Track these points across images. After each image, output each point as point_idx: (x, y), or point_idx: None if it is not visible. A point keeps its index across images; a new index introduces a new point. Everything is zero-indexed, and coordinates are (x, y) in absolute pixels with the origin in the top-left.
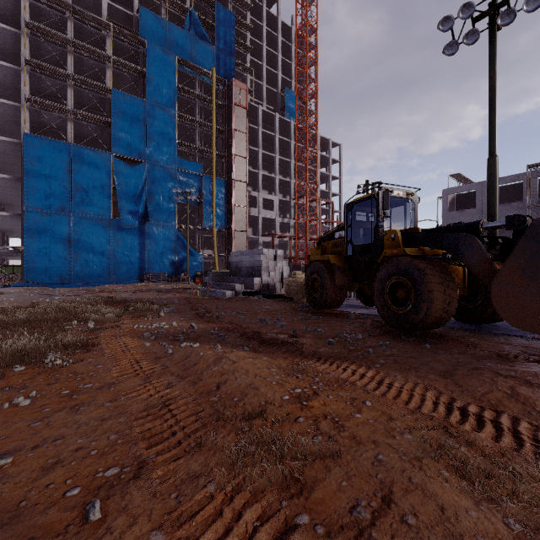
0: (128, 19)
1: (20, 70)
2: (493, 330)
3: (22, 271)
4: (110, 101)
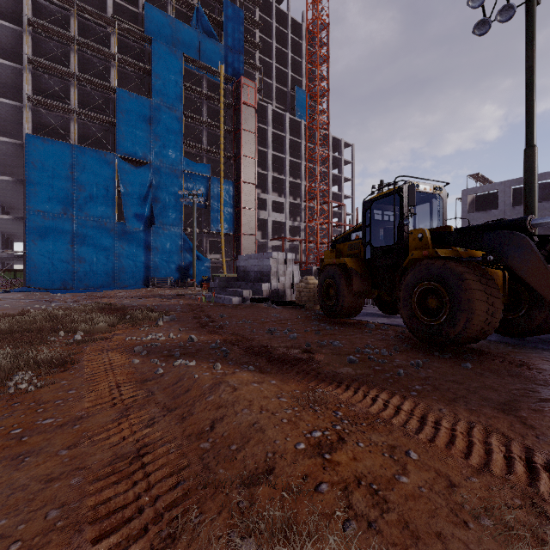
0: (134, 17)
1: (22, 69)
2: (539, 344)
3: (24, 276)
4: (115, 101)
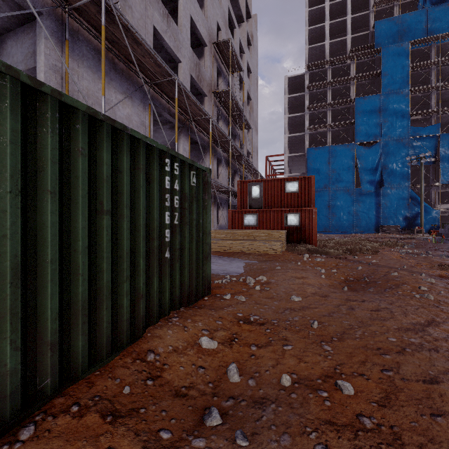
0: (365, 37)
1: (304, 114)
2: None
3: None
4: (353, 107)
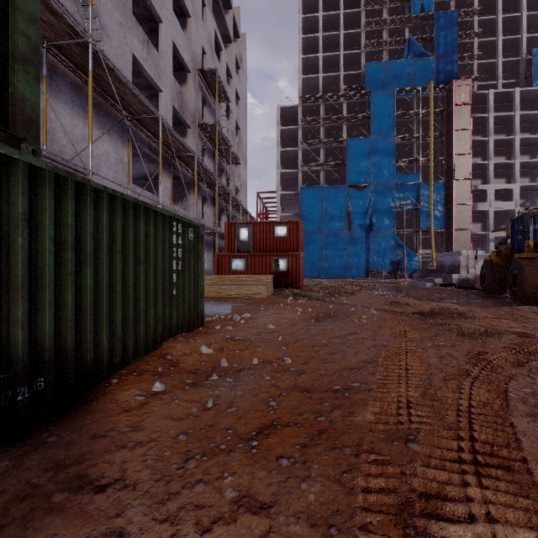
0: (357, 77)
1: (298, 149)
2: None
3: None
4: (346, 147)
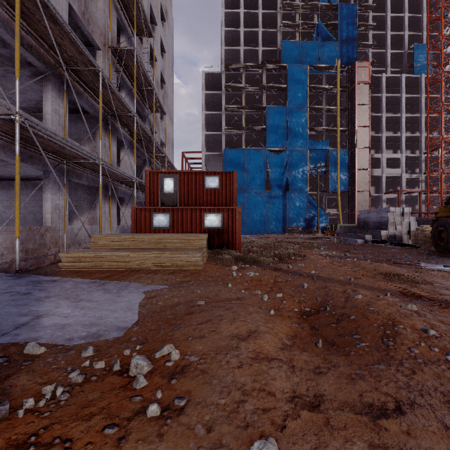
0: (273, 53)
1: (221, 113)
2: None
3: None
4: (265, 114)
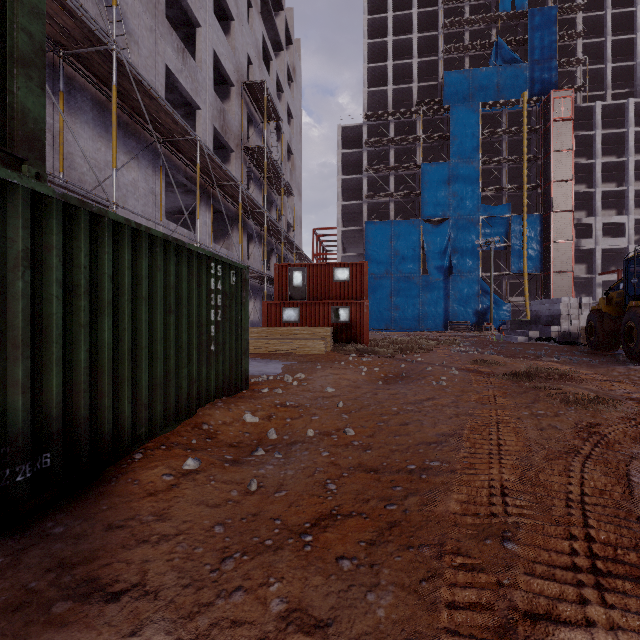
0: (433, 89)
1: (362, 177)
2: None
3: None
4: (420, 174)
